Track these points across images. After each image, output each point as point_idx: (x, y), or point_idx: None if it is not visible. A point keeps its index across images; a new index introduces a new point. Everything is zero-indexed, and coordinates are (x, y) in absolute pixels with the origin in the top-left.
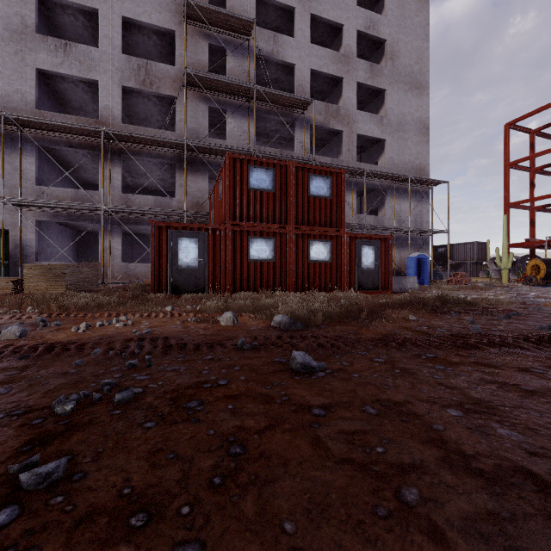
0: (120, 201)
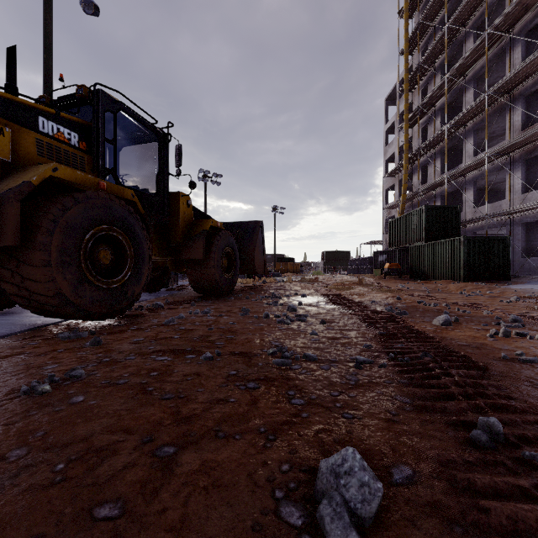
0: None
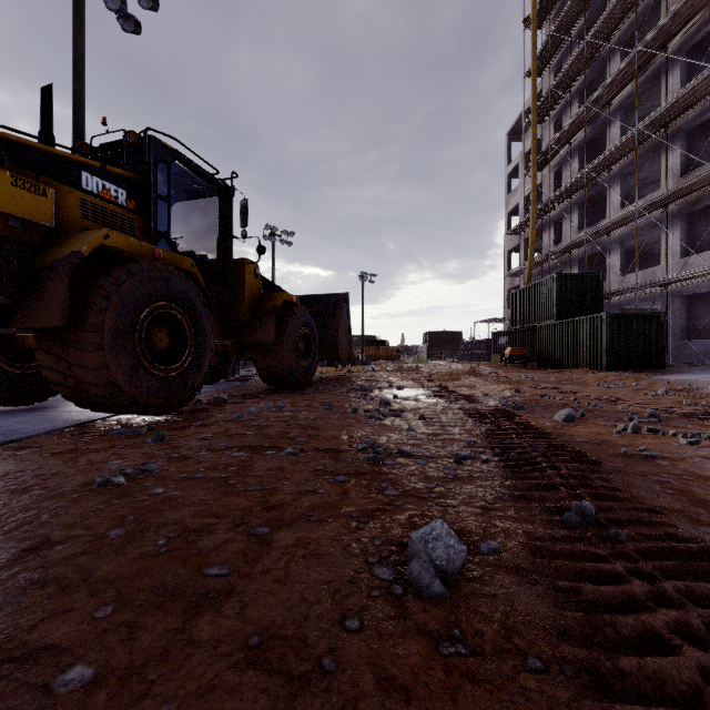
0: None
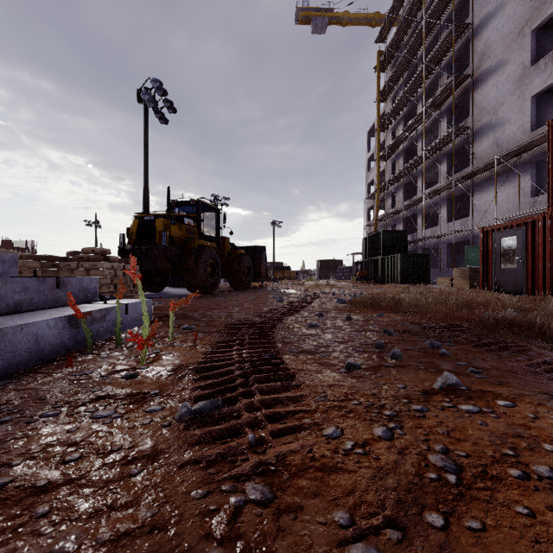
0: None
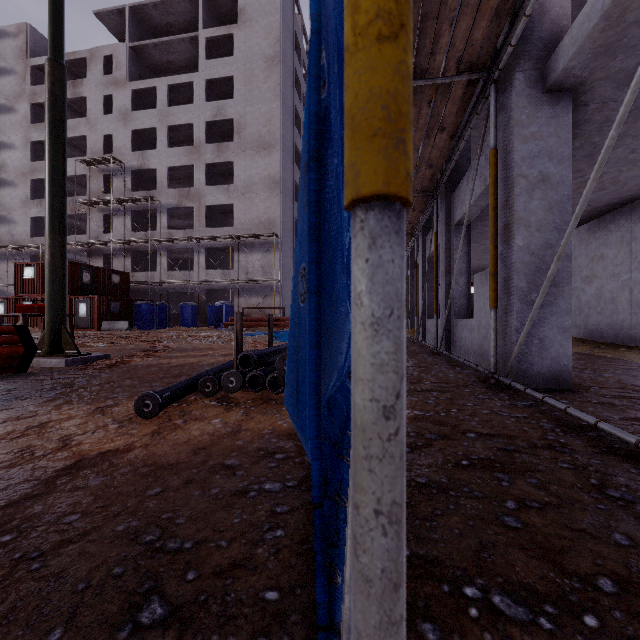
0: None
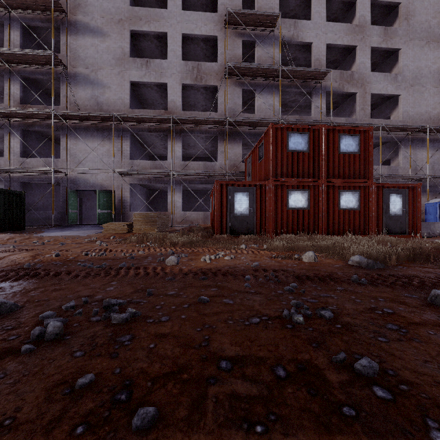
0: (180, 167)
